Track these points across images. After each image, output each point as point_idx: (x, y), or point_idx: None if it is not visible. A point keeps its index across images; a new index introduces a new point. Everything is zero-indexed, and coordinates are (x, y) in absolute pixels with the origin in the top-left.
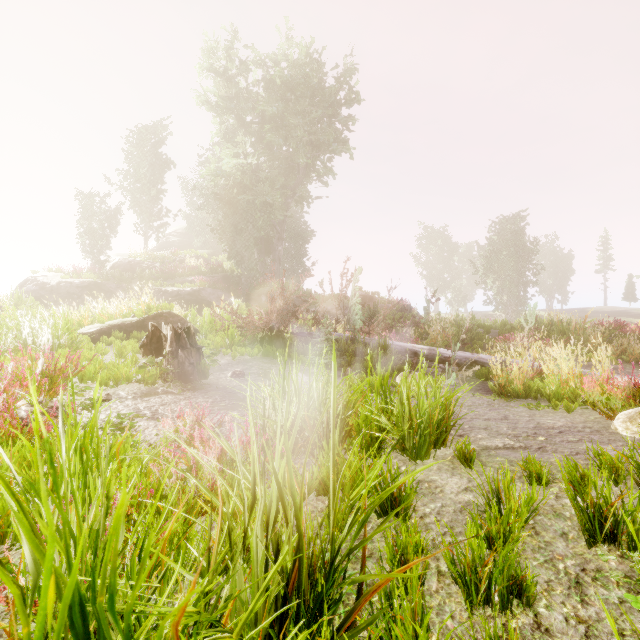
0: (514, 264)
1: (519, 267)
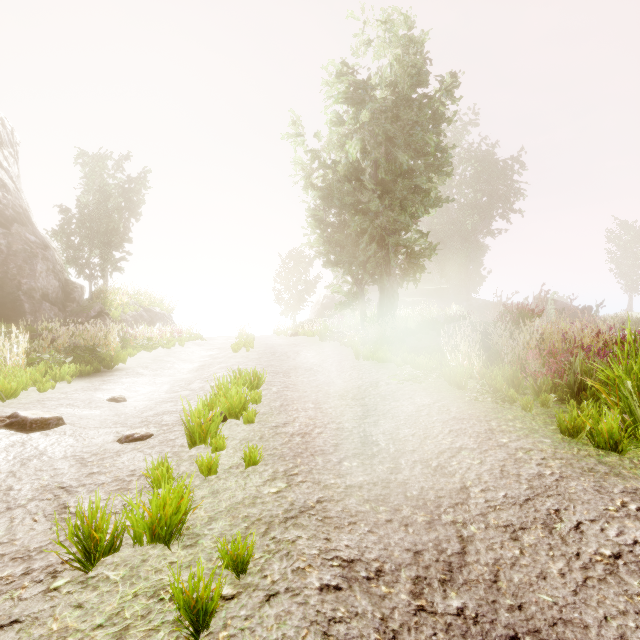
0: None
1: None
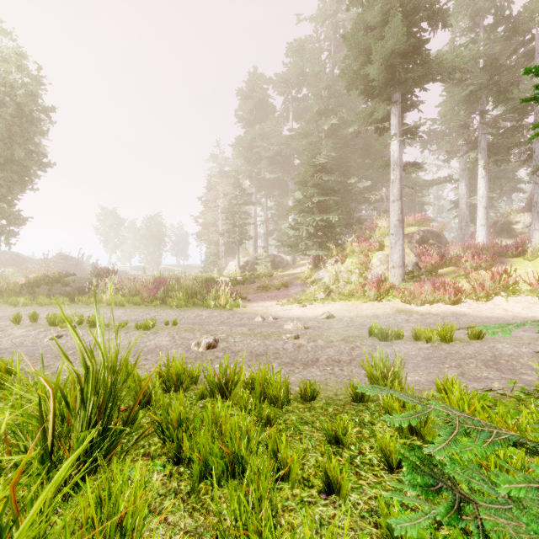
0: (155, 242)
1: (157, 243)
